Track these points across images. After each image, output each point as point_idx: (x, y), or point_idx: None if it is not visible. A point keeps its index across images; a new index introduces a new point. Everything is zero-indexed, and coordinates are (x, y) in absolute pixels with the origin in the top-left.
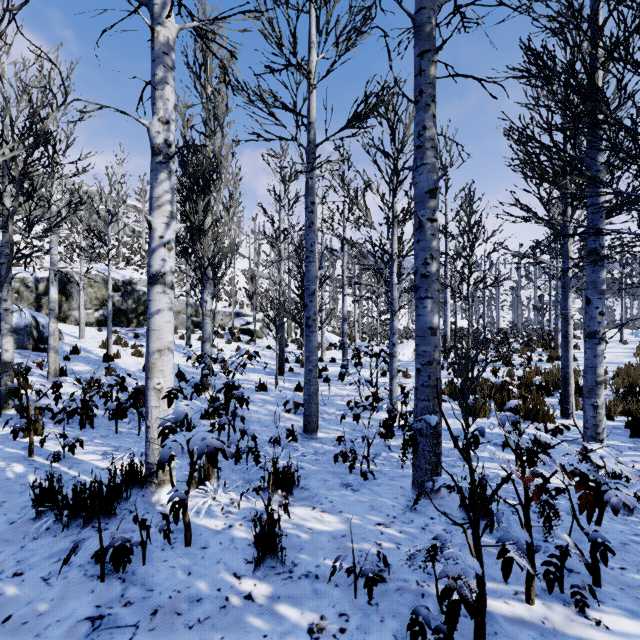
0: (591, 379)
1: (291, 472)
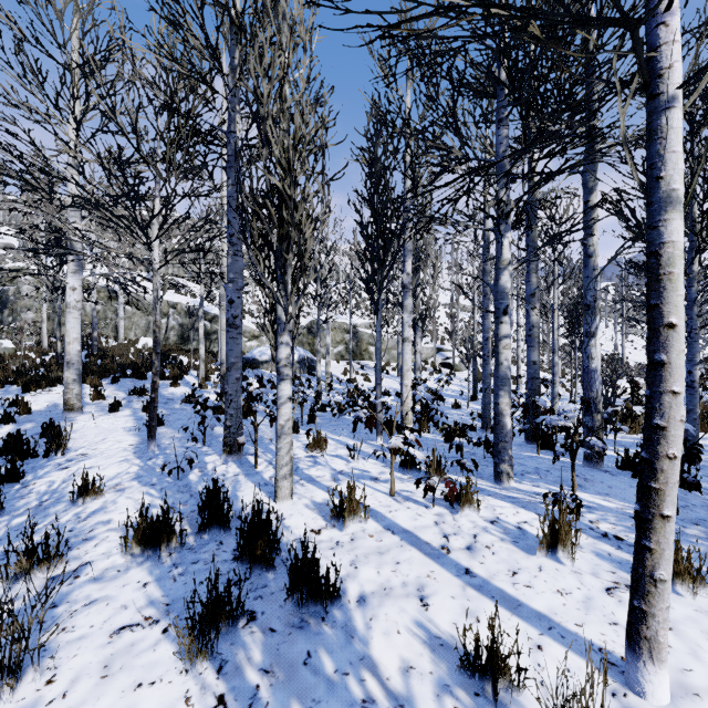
0: None
1: (463, 426)
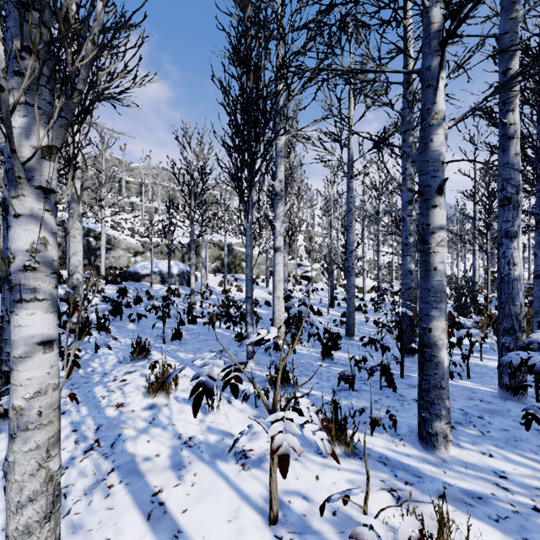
0: (537, 305)
1: (337, 339)
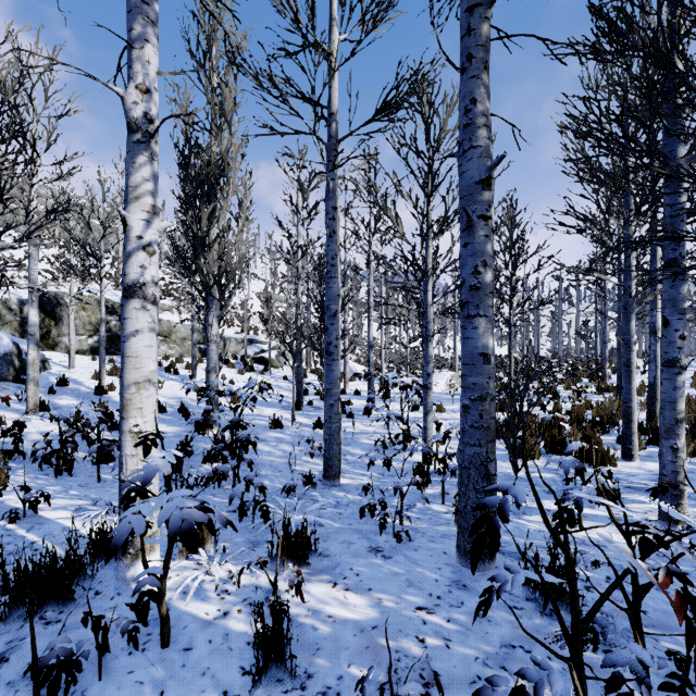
0: (669, 416)
1: (306, 536)
